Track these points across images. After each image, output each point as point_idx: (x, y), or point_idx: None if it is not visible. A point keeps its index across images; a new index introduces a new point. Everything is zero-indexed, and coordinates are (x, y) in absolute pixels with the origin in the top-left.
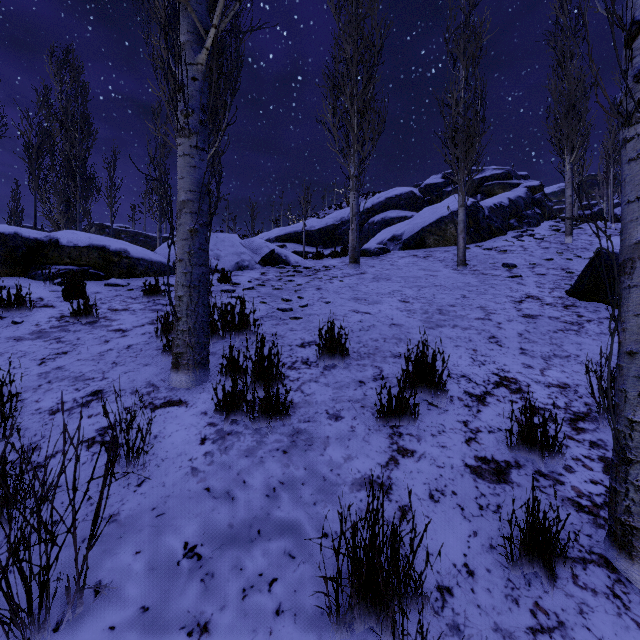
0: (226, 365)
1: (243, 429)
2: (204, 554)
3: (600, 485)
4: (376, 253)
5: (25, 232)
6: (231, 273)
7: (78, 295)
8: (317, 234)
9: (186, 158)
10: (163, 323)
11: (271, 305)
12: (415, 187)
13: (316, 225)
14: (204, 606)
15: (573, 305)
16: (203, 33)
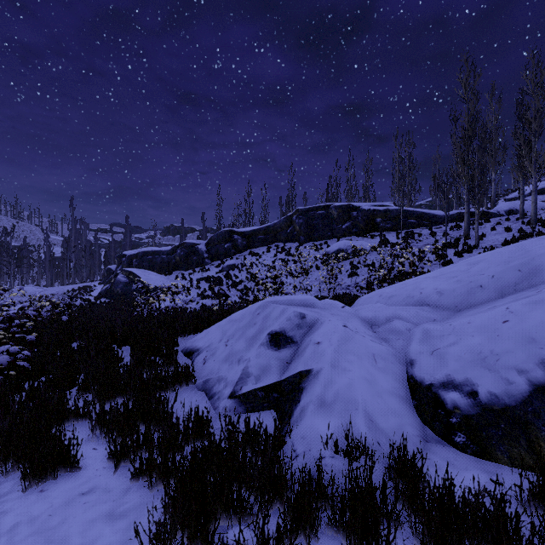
0: (540, 224)
1: None
2: None
3: None
4: None
5: (462, 211)
6: (526, 213)
7: (488, 222)
8: None
9: (533, 195)
10: (521, 222)
11: None
12: None
13: None
14: None
15: None
16: (537, 178)
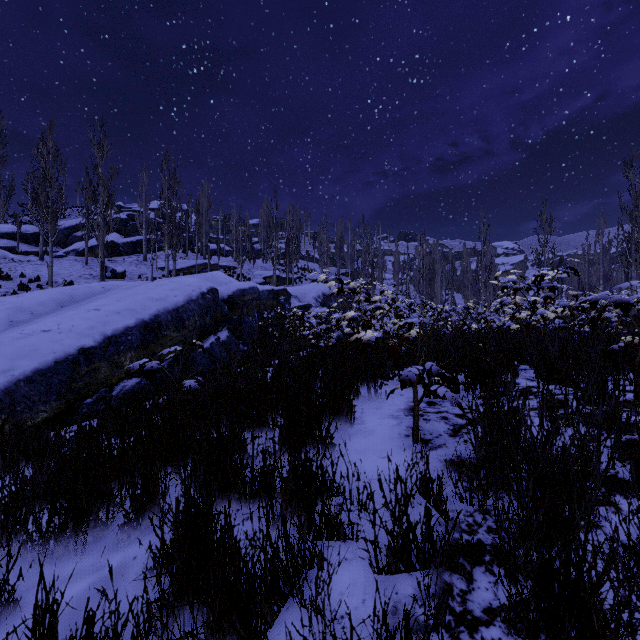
0: None
1: (6, 281)
2: (5, 285)
3: (54, 286)
4: (59, 257)
5: None
6: None
7: None
8: (32, 236)
9: None
10: None
11: (6, 269)
12: (121, 212)
13: (31, 230)
14: (6, 286)
15: (98, 276)
16: None
